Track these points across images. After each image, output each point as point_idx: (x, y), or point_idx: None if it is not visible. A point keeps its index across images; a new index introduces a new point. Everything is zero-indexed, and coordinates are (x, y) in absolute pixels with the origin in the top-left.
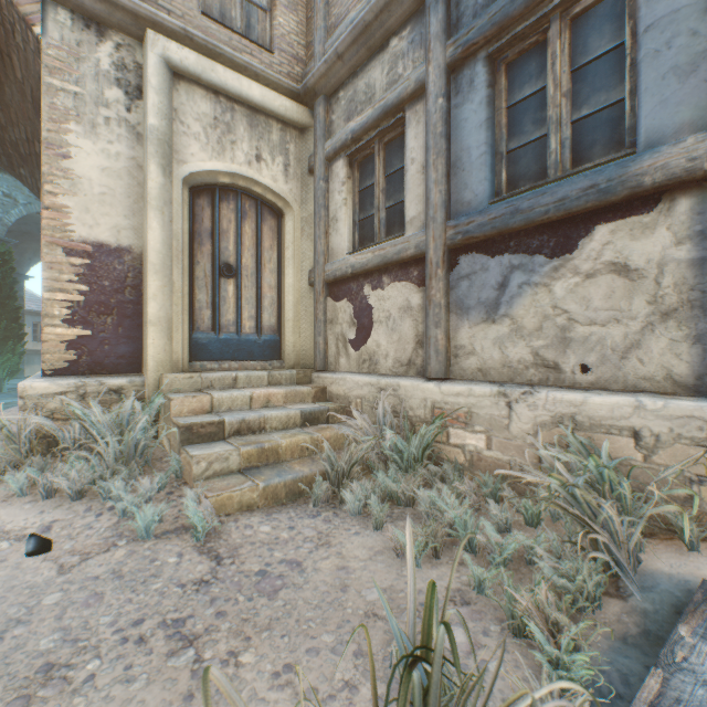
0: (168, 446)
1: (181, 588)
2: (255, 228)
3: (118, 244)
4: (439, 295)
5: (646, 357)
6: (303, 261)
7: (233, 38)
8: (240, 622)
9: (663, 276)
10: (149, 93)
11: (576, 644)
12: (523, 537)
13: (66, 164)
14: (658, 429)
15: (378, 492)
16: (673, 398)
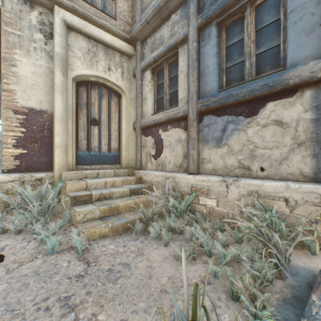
0: (65, 206)
1: (69, 279)
2: (108, 102)
3: (40, 109)
4: (194, 134)
5: (291, 164)
6: (130, 118)
7: (97, 12)
8: (98, 297)
9: (298, 126)
10: (56, 36)
11: (263, 304)
12: (235, 250)
13: (14, 69)
14: (297, 197)
15: (166, 227)
16: (303, 183)
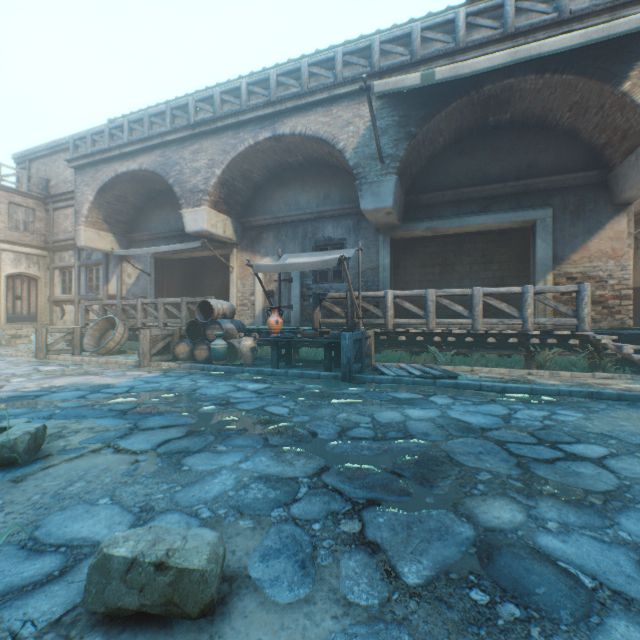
0: (5, 341)
1: None
2: (29, 285)
3: None
4: (78, 309)
5: None
6: (46, 294)
7: (21, 234)
8: None
9: None
10: None
11: None
12: None
13: None
14: None
15: None
16: None
